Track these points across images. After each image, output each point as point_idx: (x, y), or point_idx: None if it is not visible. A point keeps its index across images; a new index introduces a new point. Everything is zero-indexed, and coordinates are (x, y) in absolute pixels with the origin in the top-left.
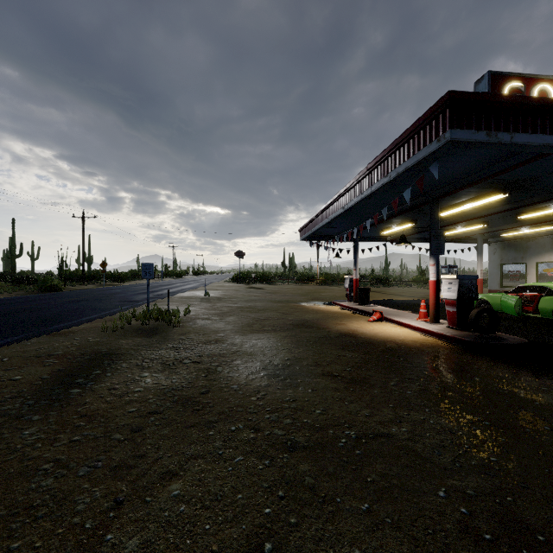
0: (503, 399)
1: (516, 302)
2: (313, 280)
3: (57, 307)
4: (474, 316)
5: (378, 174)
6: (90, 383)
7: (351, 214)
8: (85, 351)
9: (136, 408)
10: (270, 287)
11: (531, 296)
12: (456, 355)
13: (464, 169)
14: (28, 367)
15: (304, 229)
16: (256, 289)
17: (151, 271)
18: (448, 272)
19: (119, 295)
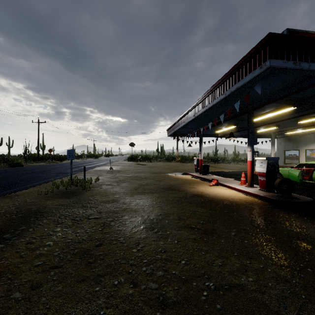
0: (313, 246)
1: (299, 174)
2: (174, 159)
3: (15, 177)
4: (278, 183)
5: (217, 93)
6: (13, 238)
7: (198, 120)
8: (21, 210)
9: (41, 262)
10: (150, 164)
11: (306, 170)
12: (269, 209)
13: (272, 90)
14: None
15: (170, 129)
16: (141, 165)
17: (73, 155)
18: None
19: (57, 169)
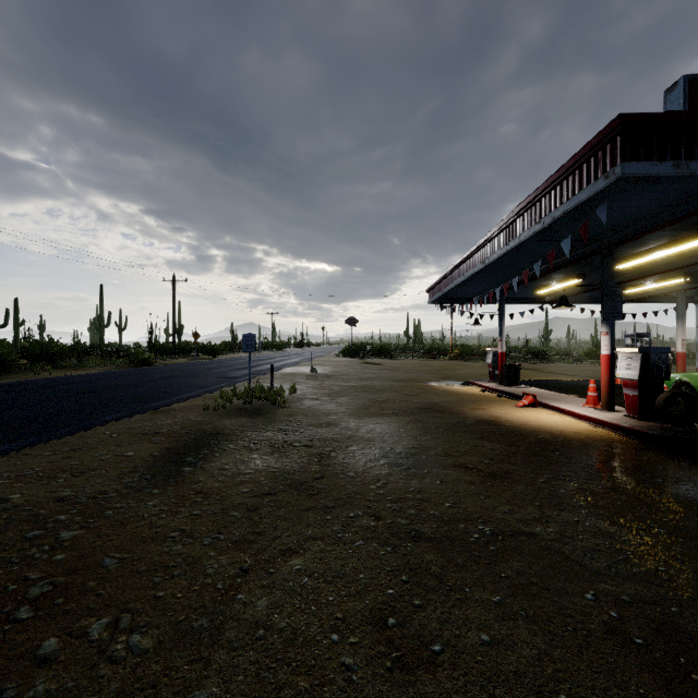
0: (690, 506)
1: None
2: (445, 354)
3: (152, 383)
4: (663, 402)
5: (529, 220)
6: (200, 462)
7: (494, 270)
8: (190, 430)
9: (249, 488)
10: (390, 362)
11: None
12: (634, 451)
13: (647, 208)
14: (137, 444)
15: (433, 289)
16: (372, 365)
17: (253, 343)
18: (634, 343)
19: (215, 371)
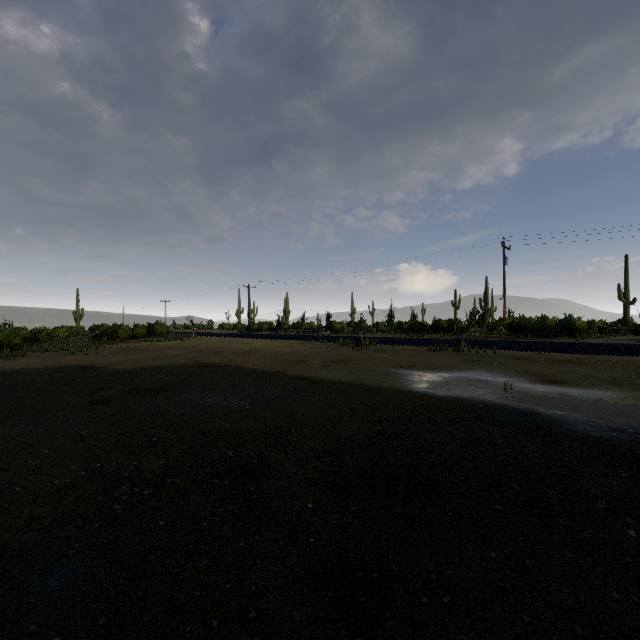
0: None
1: None
2: None
3: None
4: None
5: None
6: None
7: None
8: None
9: None
10: None
11: None
12: None
13: None
14: None
15: None
16: None
17: None
18: None
19: None
